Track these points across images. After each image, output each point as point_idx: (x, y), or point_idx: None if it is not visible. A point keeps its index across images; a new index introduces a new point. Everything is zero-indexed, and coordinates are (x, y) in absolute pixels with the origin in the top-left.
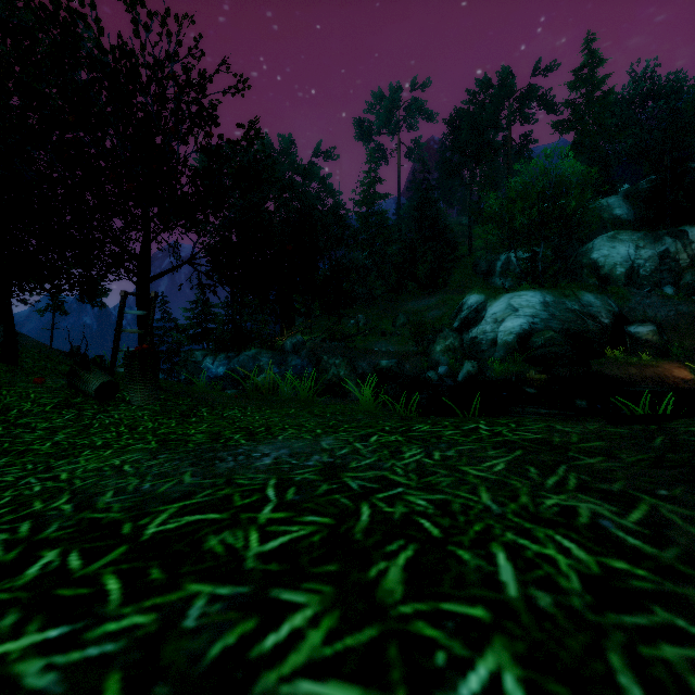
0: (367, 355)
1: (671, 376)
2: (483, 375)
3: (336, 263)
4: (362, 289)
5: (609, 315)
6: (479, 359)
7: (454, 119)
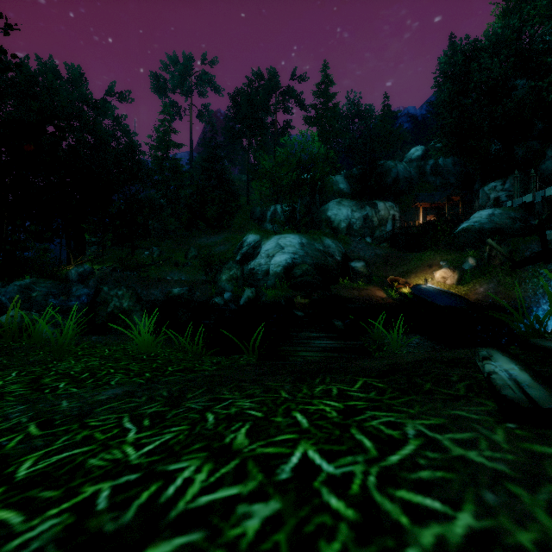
0: (160, 284)
1: (375, 295)
2: (260, 299)
3: (130, 197)
4: (157, 224)
5: (340, 254)
6: (256, 286)
7: (236, 96)
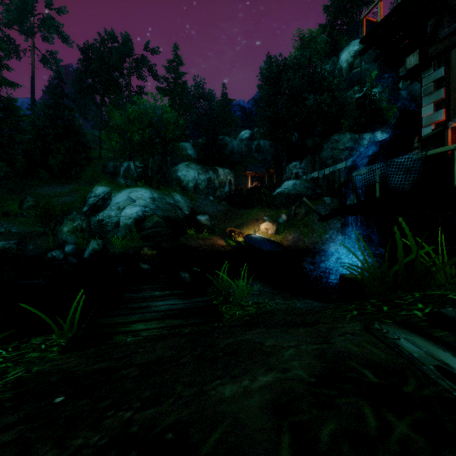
0: None
1: (217, 244)
2: (108, 251)
3: None
4: None
5: (188, 209)
6: (105, 238)
7: (87, 50)
